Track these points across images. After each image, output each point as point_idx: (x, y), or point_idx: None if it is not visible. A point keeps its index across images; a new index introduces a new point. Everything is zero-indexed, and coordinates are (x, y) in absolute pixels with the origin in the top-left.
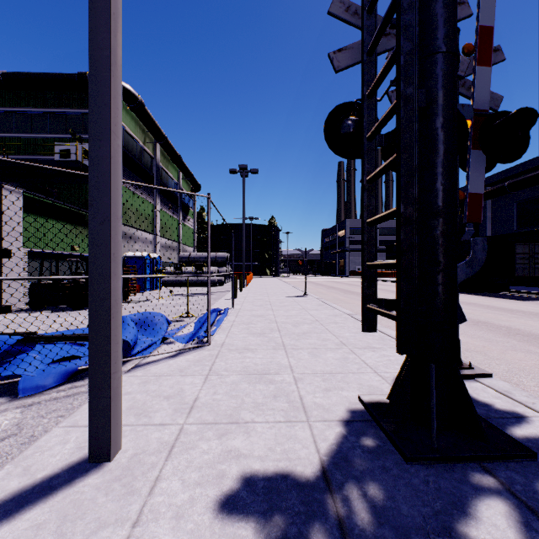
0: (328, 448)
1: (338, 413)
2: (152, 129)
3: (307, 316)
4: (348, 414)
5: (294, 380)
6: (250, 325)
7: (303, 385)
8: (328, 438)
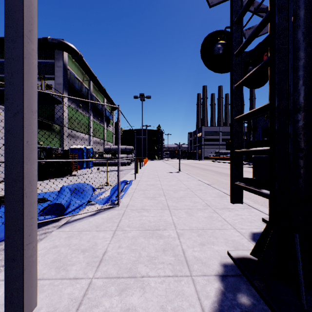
0: (211, 307)
1: (213, 268)
2: (88, 72)
3: (182, 185)
4: (221, 268)
5: (177, 235)
6: (146, 191)
7: (184, 239)
8: (209, 294)
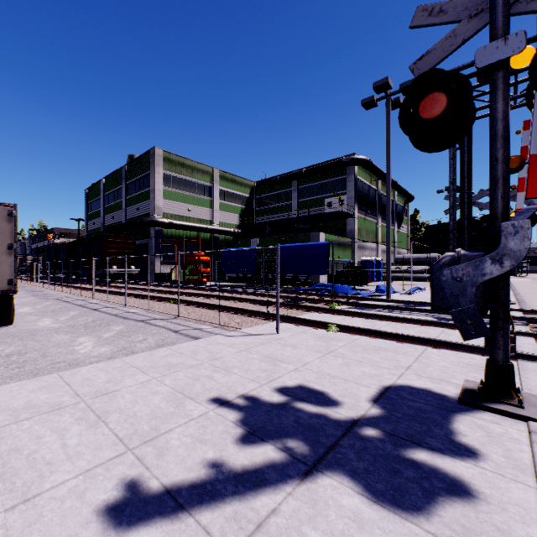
0: None
1: None
2: (376, 174)
3: None
4: None
5: None
6: None
7: None
8: None
